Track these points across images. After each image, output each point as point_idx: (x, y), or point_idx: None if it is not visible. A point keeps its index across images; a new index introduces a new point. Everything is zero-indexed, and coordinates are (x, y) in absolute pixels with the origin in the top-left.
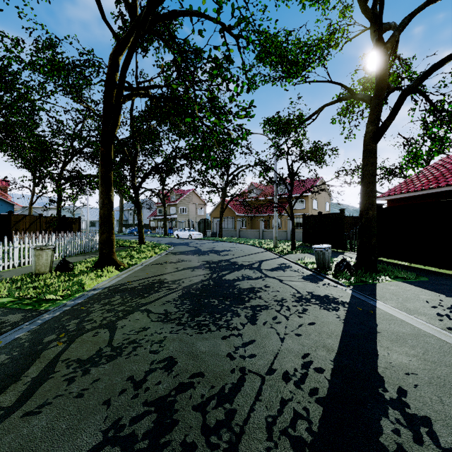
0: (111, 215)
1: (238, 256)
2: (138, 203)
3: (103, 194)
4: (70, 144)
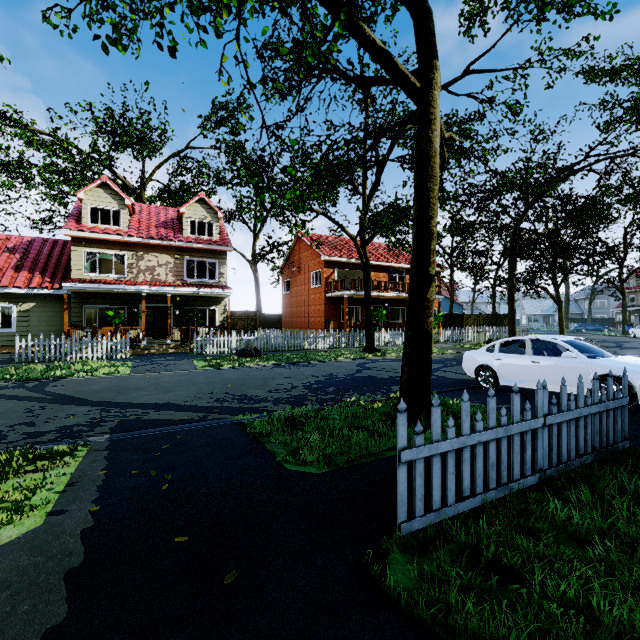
0: (514, 317)
1: (639, 351)
2: (559, 300)
3: (509, 306)
4: (497, 268)
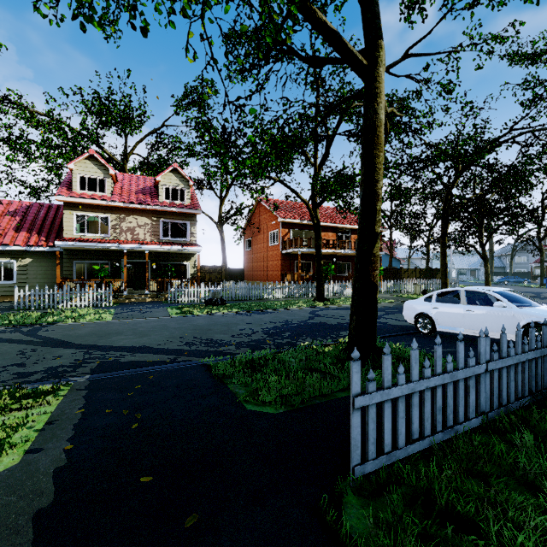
0: (446, 271)
1: None
2: (485, 256)
3: (442, 261)
4: (431, 228)
